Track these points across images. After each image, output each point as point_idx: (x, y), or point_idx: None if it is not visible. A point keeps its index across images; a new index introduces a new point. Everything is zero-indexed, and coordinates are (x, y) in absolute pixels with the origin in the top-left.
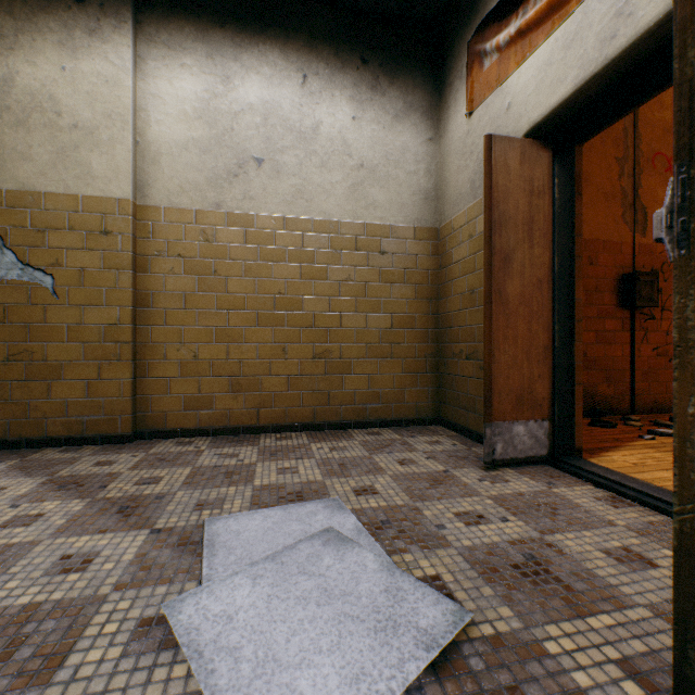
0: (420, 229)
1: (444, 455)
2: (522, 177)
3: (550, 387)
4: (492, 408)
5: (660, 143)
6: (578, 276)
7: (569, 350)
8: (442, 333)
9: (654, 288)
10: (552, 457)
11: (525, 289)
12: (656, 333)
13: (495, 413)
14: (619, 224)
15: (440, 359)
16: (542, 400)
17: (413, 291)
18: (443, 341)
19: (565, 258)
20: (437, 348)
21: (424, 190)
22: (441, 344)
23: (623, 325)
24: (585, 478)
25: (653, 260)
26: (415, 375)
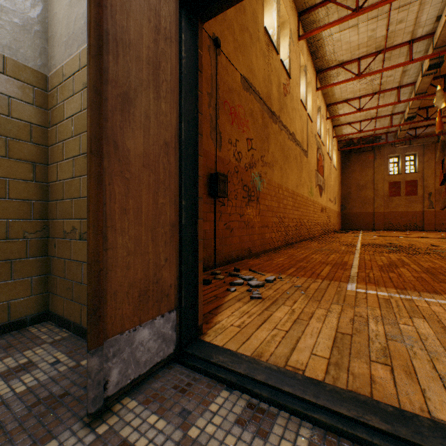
0: (16, 64)
1: (25, 405)
2: (148, 1)
3: (177, 270)
4: (104, 320)
5: (228, 96)
6: (200, 153)
7: (195, 227)
8: (52, 207)
9: (226, 185)
10: (179, 350)
11: (151, 149)
12: (226, 215)
13: (109, 325)
14: (209, 138)
15: (50, 239)
16: (170, 287)
17: (1, 145)
18: (54, 216)
19: (191, 128)
20: (45, 224)
21: (22, 14)
22: (51, 220)
23: (211, 208)
24: (217, 377)
25: (224, 168)
26: (6, 262)
